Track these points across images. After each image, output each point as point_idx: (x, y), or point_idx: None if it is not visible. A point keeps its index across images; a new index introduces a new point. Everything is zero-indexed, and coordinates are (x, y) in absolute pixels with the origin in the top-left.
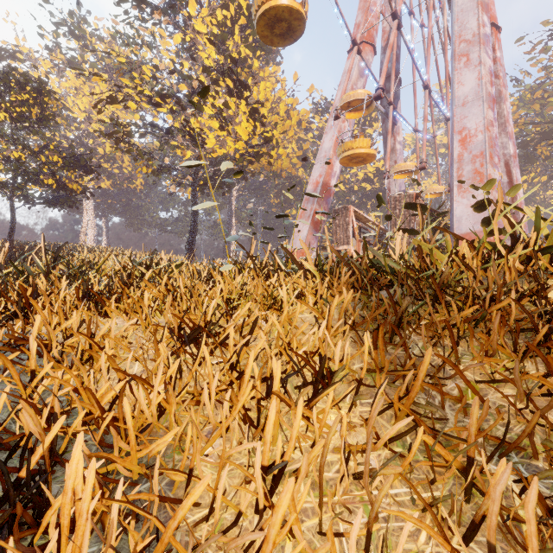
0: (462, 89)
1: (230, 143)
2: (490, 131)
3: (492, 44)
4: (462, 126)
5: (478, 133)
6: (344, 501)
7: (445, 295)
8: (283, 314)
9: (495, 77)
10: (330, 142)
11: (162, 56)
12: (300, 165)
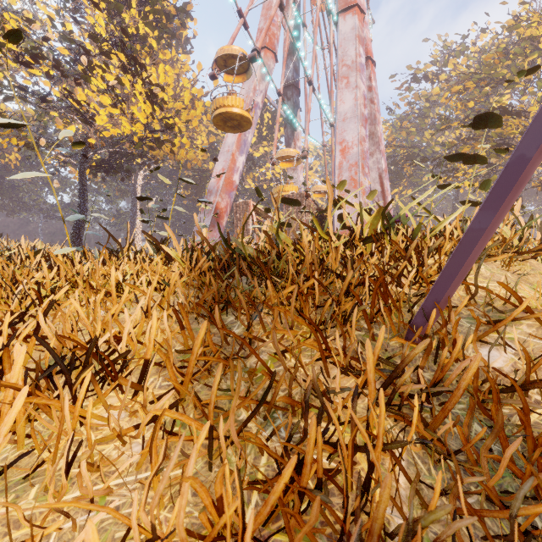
0: (343, 106)
1: (125, 124)
2: (362, 146)
3: (369, 74)
4: (343, 138)
5: (354, 146)
6: (79, 498)
7: (274, 276)
8: (99, 298)
9: (372, 102)
10: (233, 137)
11: (37, 9)
12: (206, 157)
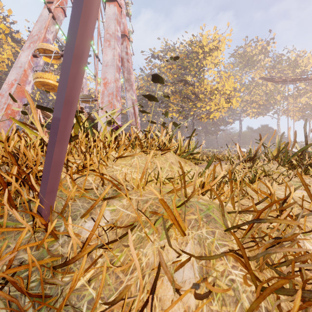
0: (106, 57)
1: None
2: (117, 83)
3: (126, 45)
4: (105, 76)
5: (111, 82)
6: None
7: None
8: None
9: (128, 61)
10: (26, 58)
11: None
12: (3, 68)
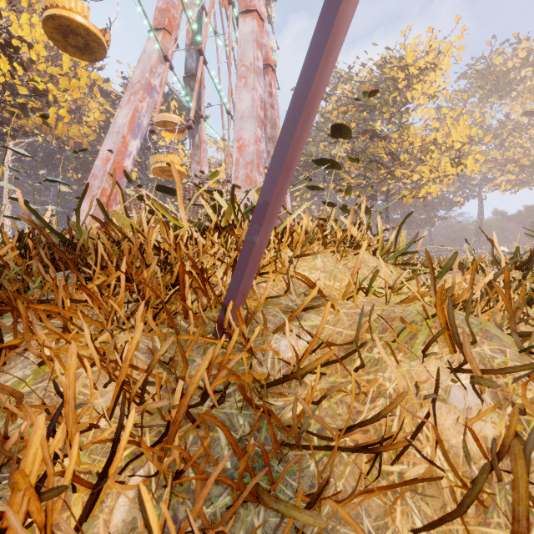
0: (241, 105)
1: None
2: (258, 145)
3: (270, 81)
4: (240, 136)
5: (250, 144)
6: None
7: (85, 267)
8: None
9: (272, 108)
10: (125, 118)
11: None
12: (93, 137)
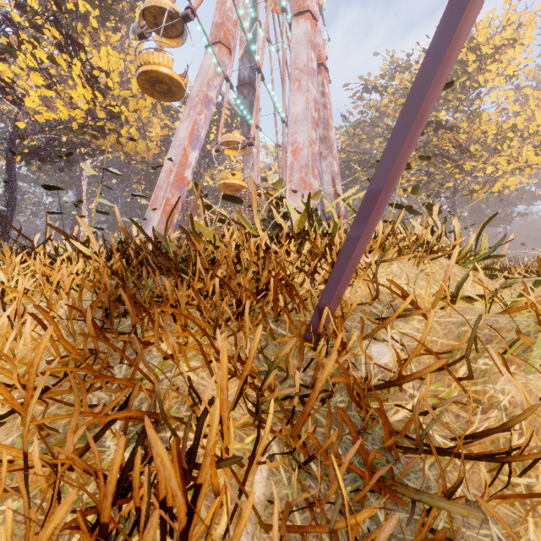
0: (295, 108)
1: (61, 108)
2: (313, 148)
3: (323, 80)
4: (294, 140)
5: (304, 148)
6: None
7: (184, 274)
8: None
9: (325, 107)
10: (185, 131)
11: None
12: (157, 151)
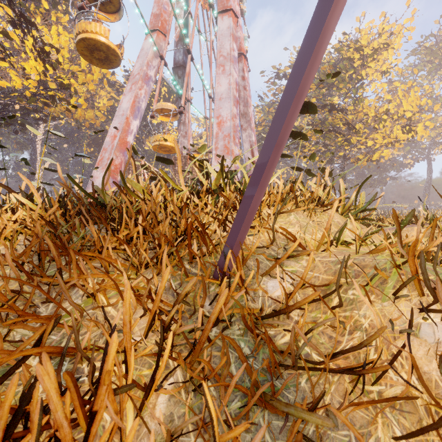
0: (220, 88)
1: (15, 78)
2: (234, 121)
3: (243, 67)
4: (219, 114)
5: (227, 120)
6: None
7: (113, 223)
8: None
9: (245, 89)
10: (128, 103)
11: None
12: (104, 119)
